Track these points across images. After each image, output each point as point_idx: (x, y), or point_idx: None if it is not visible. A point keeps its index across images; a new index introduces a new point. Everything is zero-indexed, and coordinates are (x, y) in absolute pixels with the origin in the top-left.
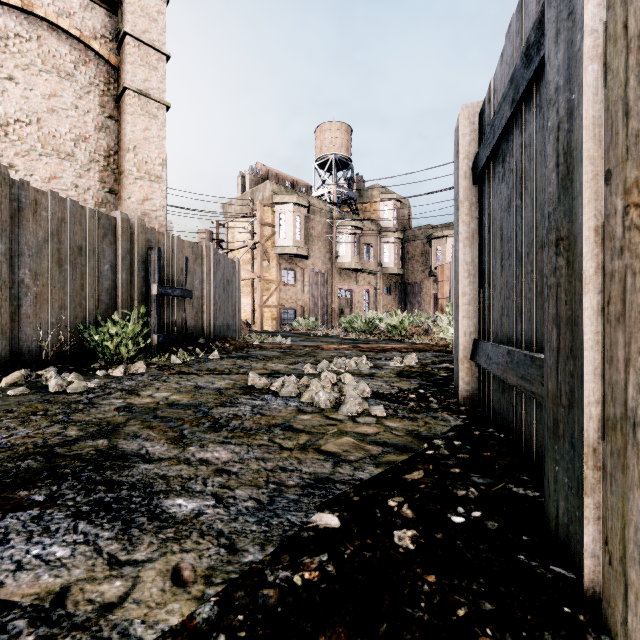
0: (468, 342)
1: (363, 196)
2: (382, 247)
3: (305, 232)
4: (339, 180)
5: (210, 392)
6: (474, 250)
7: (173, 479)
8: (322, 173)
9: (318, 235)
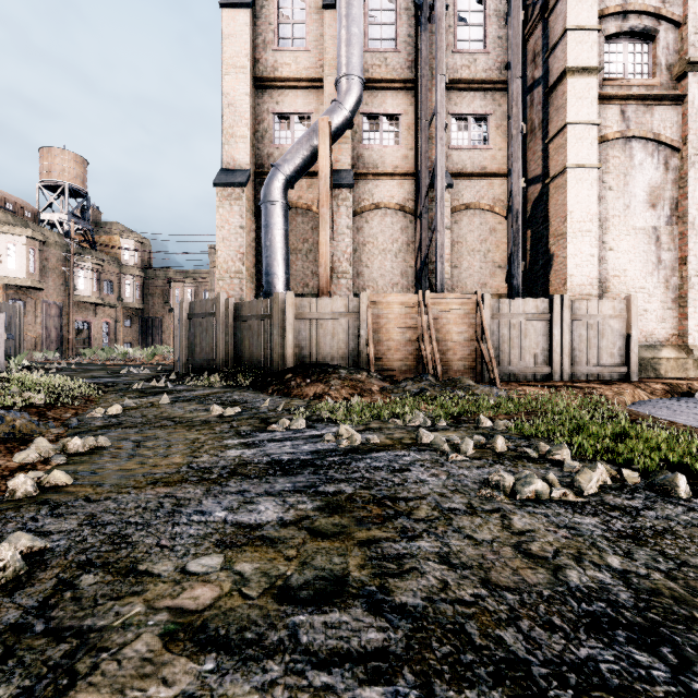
0: (177, 358)
1: (101, 229)
2: (123, 282)
3: (41, 265)
4: (74, 210)
5: (99, 374)
6: (178, 338)
7: (128, 377)
8: (51, 197)
9: (53, 267)
